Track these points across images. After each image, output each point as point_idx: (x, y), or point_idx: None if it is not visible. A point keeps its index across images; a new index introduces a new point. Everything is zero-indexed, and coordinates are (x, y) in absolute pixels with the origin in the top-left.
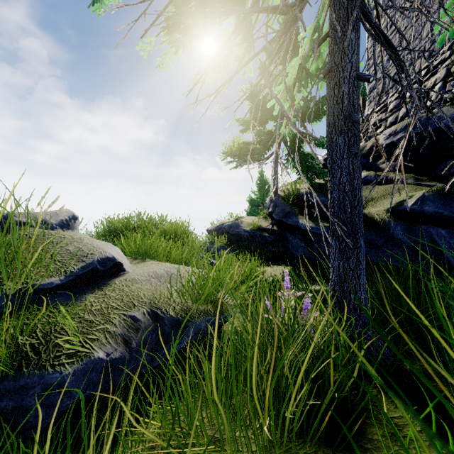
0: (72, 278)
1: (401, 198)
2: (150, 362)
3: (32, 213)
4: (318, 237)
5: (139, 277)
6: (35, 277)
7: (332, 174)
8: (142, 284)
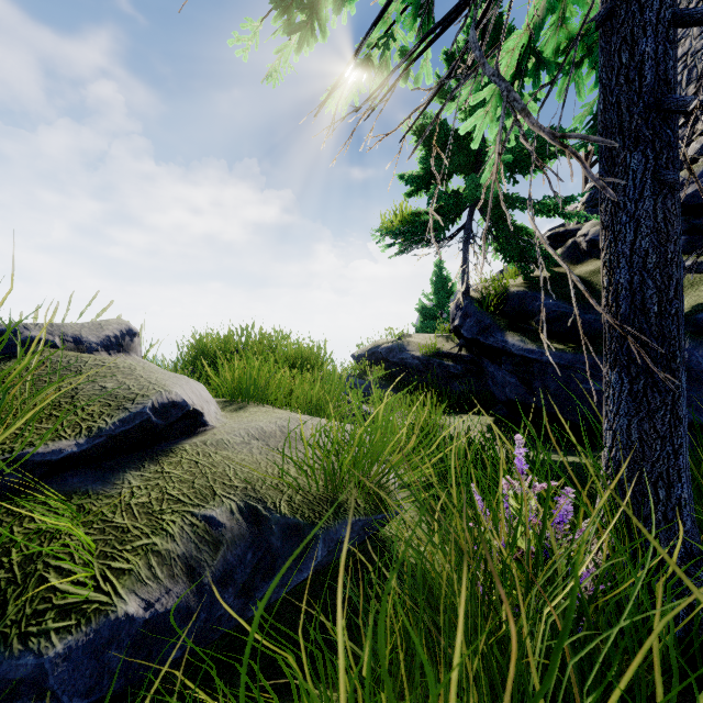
0: (102, 441)
1: (699, 298)
2: (239, 610)
3: (59, 324)
4: (542, 367)
5: (230, 437)
6: (30, 439)
7: (613, 233)
8: (235, 451)
